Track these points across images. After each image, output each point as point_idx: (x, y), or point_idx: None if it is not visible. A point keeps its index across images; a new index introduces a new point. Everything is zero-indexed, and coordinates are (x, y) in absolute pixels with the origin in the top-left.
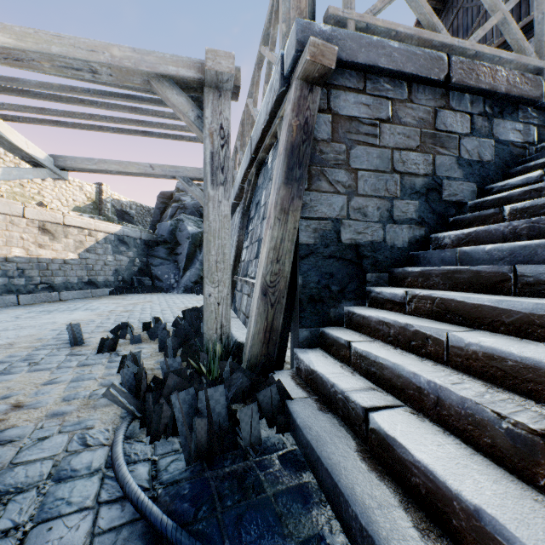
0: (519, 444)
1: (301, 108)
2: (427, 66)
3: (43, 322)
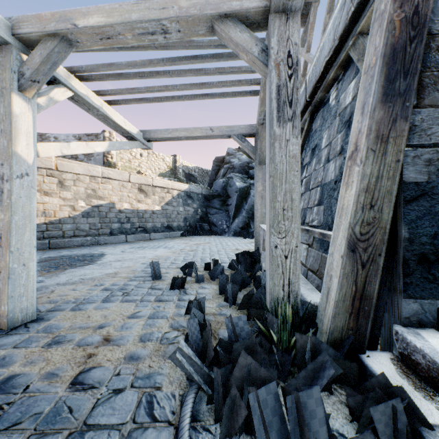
0: None
1: None
2: None
3: (138, 256)
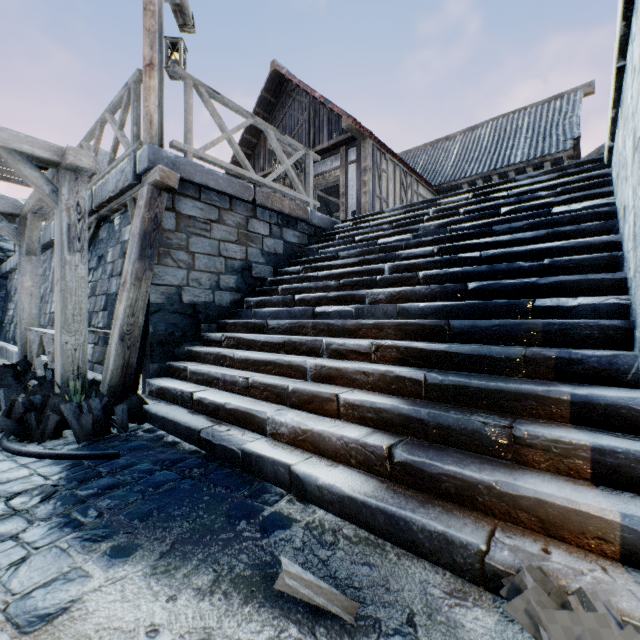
0: (244, 384)
1: (153, 206)
2: (242, 192)
3: None
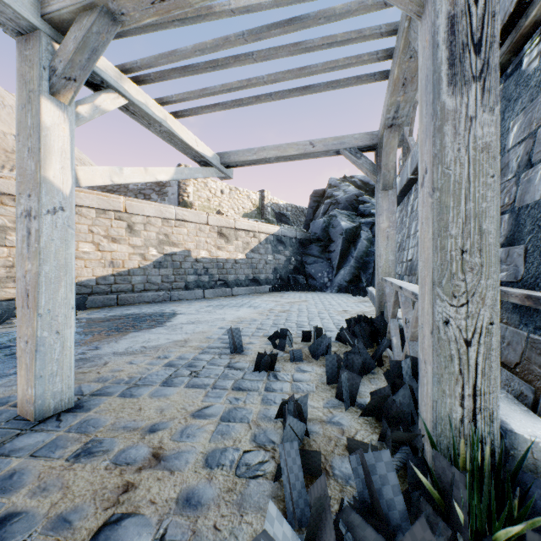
0: None
1: None
2: None
3: (215, 317)
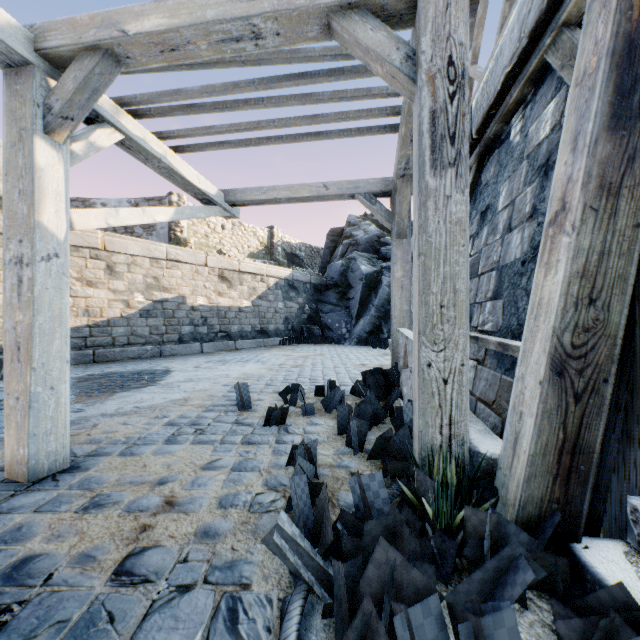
0: None
1: None
2: None
3: (218, 374)
